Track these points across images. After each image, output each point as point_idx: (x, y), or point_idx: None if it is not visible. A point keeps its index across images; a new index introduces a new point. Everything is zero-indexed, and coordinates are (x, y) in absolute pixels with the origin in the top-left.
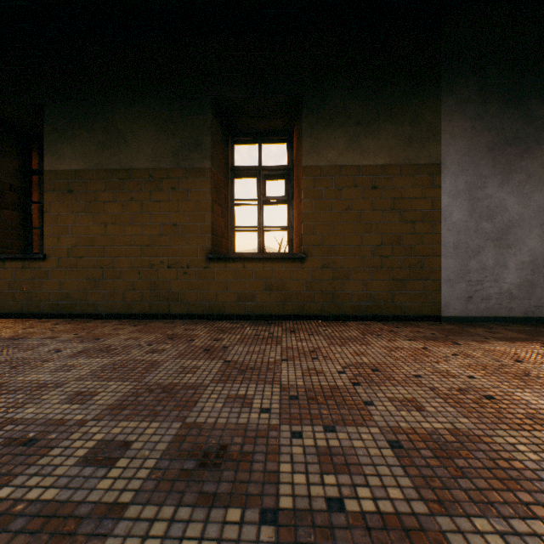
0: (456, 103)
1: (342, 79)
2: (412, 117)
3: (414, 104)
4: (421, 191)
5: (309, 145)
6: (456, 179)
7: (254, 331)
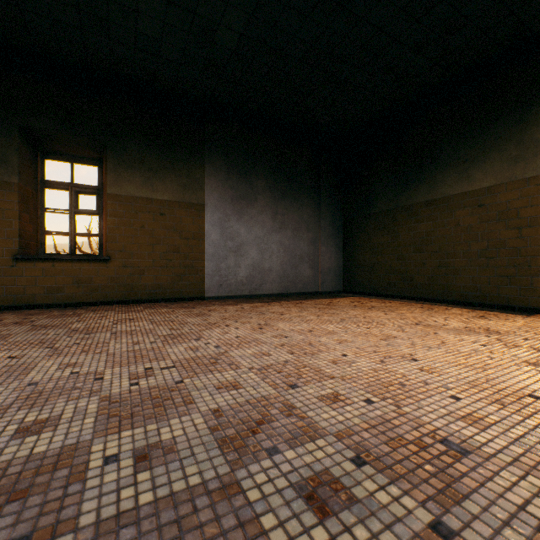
0: (213, 169)
1: (140, 138)
2: (188, 173)
3: (189, 165)
4: (193, 220)
5: (113, 179)
6: (214, 215)
7: (62, 312)
